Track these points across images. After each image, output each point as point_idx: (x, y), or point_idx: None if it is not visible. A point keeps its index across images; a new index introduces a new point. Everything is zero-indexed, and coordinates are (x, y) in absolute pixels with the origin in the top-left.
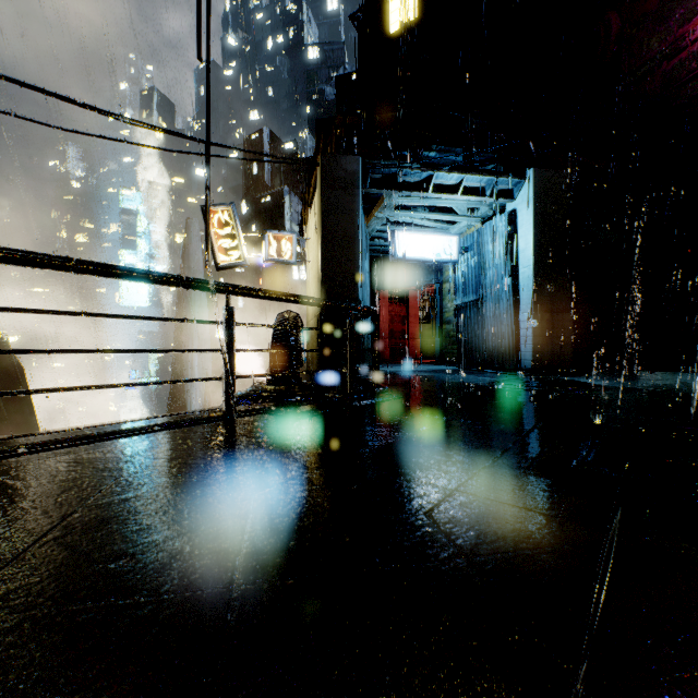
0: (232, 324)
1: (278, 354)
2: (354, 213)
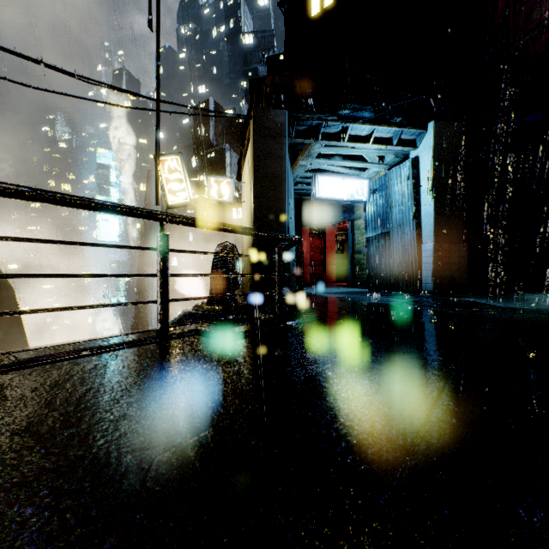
0: (166, 250)
1: (217, 279)
2: (282, 158)
